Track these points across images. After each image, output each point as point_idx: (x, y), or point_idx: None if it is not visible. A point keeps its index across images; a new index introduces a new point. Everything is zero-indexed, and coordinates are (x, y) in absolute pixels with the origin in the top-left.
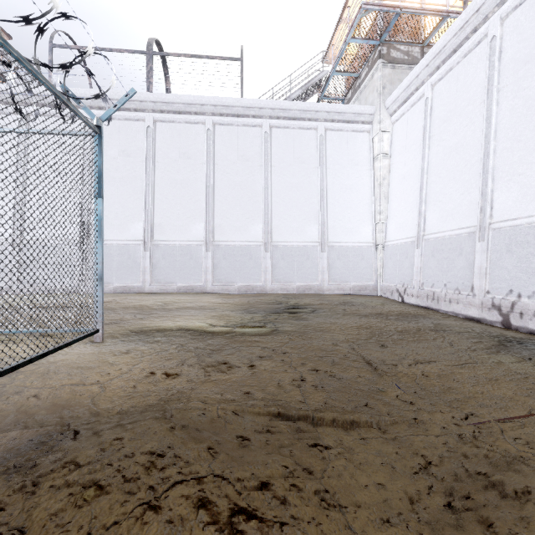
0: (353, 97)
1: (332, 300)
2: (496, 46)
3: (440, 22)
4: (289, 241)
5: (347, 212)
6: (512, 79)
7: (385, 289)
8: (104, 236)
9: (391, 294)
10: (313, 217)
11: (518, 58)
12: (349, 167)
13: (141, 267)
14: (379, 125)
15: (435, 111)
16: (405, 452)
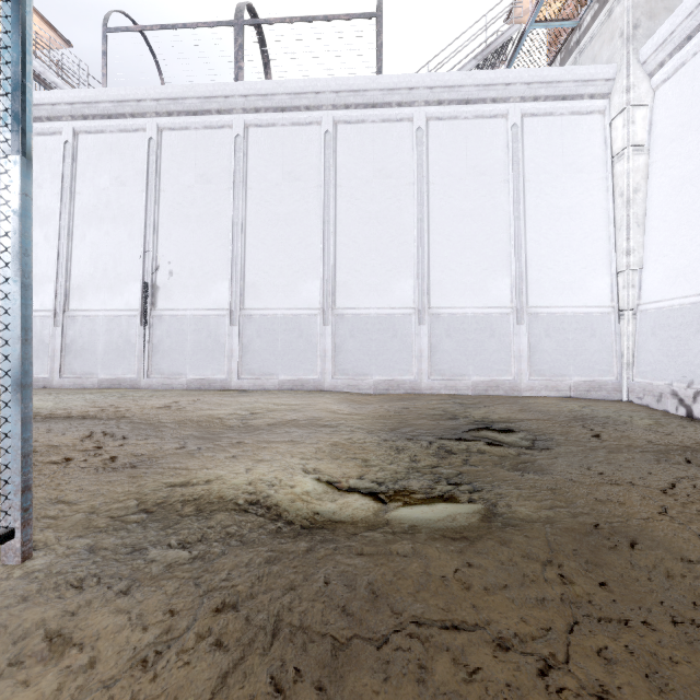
0: (564, 65)
1: (548, 411)
2: None
3: None
4: (459, 306)
5: (562, 255)
6: None
7: (642, 390)
8: (175, 304)
9: (657, 400)
10: (500, 265)
11: None
12: (566, 176)
13: (226, 349)
14: (627, 96)
15: None
16: None
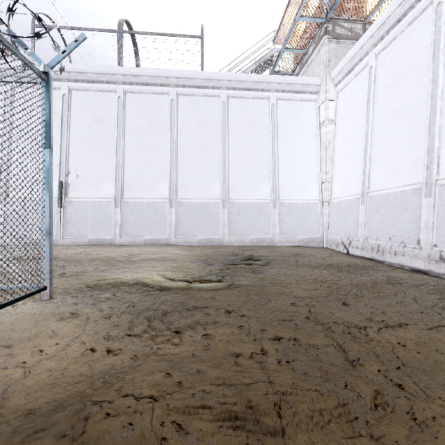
0: (300, 71)
1: (283, 252)
2: (443, 11)
3: None
4: (244, 198)
5: (296, 173)
6: None
7: (331, 242)
8: (80, 195)
9: (337, 246)
10: (265, 177)
11: None
12: (298, 132)
13: (112, 221)
14: (325, 95)
15: (379, 78)
16: None
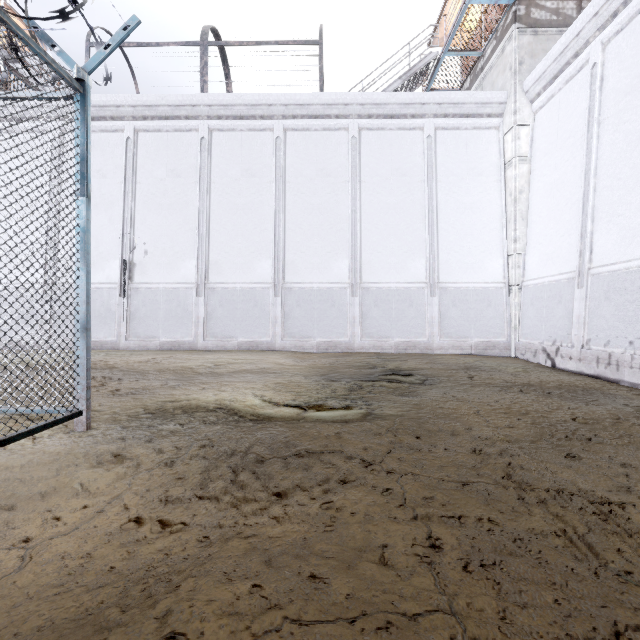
0: (472, 86)
1: (447, 363)
2: None
3: None
4: (385, 281)
5: (466, 241)
6: None
7: (524, 348)
8: (149, 279)
9: (534, 355)
10: (417, 249)
11: None
12: (469, 179)
13: (193, 316)
14: (514, 117)
15: (610, 81)
16: None
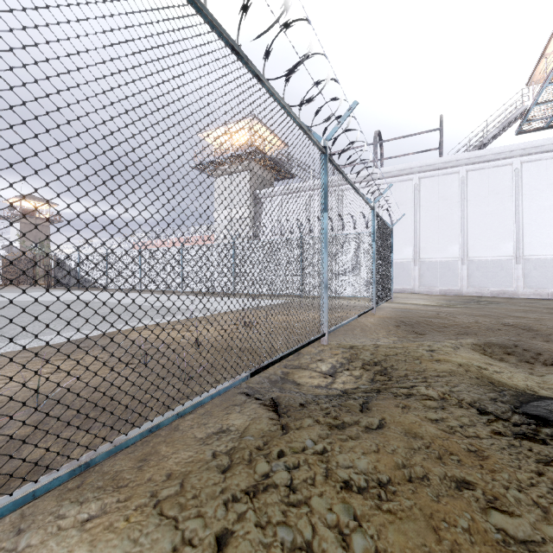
0: None
1: (521, 301)
2: None
3: None
4: (483, 256)
5: (545, 229)
6: None
7: None
8: None
9: None
10: (507, 236)
11: None
12: (549, 190)
13: None
14: None
15: None
16: None
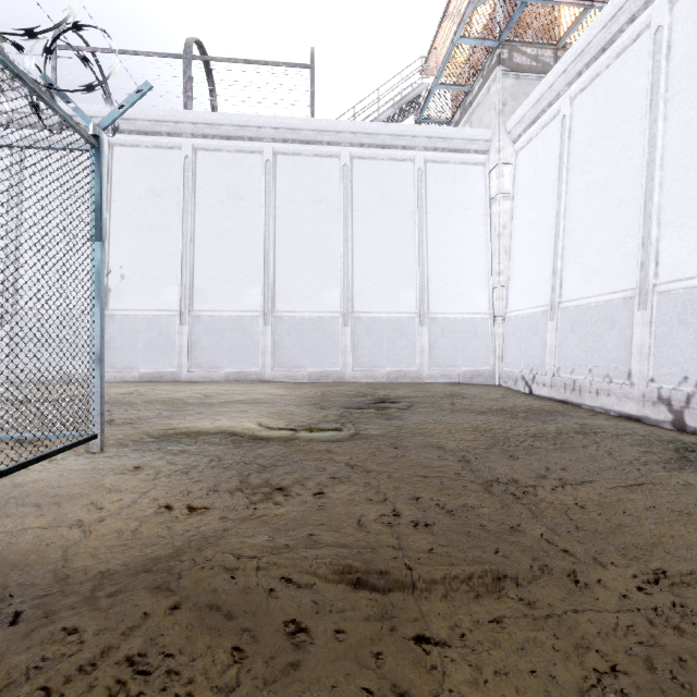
0: (462, 119)
1: (435, 391)
2: (664, 39)
3: (580, 14)
4: (377, 311)
5: (454, 273)
6: (685, 84)
7: (506, 376)
8: (127, 305)
9: (515, 383)
10: (408, 279)
11: (695, 55)
12: (458, 212)
13: (176, 346)
14: (498, 155)
15: (576, 133)
16: (567, 645)
